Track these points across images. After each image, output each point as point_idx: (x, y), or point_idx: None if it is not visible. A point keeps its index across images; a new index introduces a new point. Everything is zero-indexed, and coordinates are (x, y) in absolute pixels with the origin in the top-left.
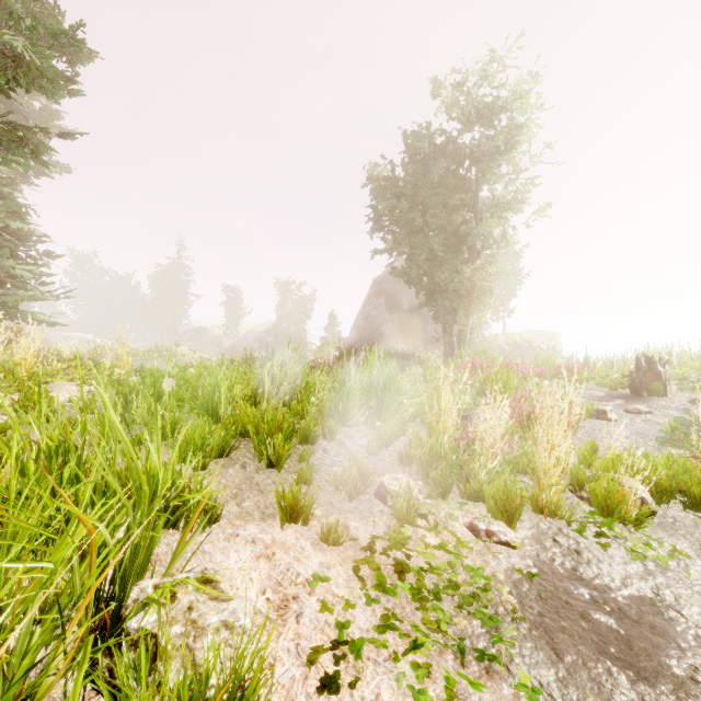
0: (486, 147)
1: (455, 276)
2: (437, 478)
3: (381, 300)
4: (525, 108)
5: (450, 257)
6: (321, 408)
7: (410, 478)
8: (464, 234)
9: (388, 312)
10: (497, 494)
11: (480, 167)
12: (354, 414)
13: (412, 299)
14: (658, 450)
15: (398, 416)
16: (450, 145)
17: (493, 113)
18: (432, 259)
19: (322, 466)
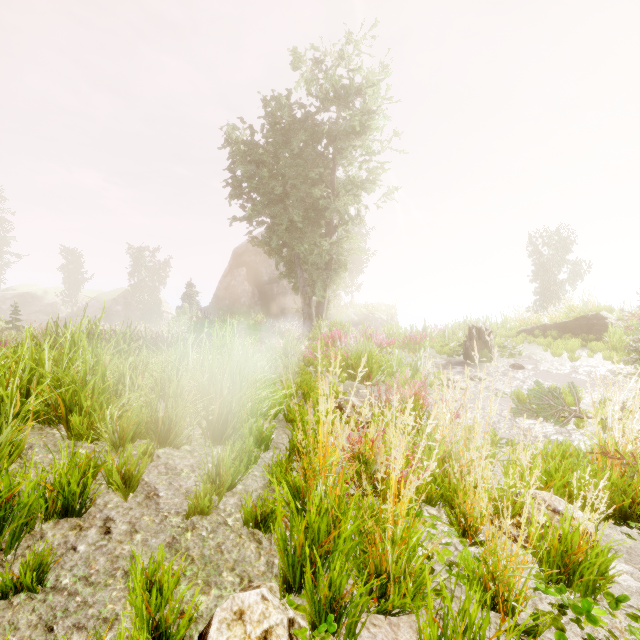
0: (343, 126)
1: (314, 248)
2: (325, 590)
3: (242, 271)
4: (376, 97)
5: (309, 230)
6: (124, 422)
7: (270, 583)
8: (323, 209)
9: (248, 283)
10: (450, 634)
11: (338, 143)
12: (184, 426)
13: (272, 271)
14: (516, 423)
15: (253, 422)
16: (310, 119)
17: (349, 94)
18: (292, 230)
19: (77, 589)
